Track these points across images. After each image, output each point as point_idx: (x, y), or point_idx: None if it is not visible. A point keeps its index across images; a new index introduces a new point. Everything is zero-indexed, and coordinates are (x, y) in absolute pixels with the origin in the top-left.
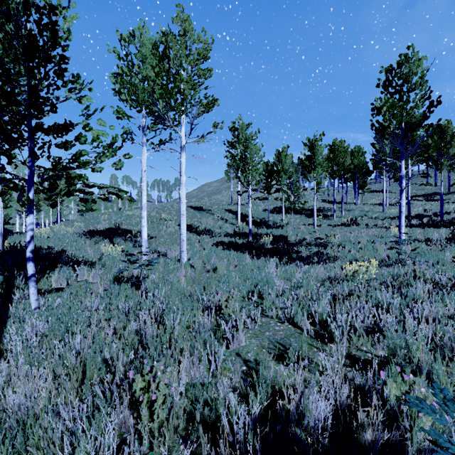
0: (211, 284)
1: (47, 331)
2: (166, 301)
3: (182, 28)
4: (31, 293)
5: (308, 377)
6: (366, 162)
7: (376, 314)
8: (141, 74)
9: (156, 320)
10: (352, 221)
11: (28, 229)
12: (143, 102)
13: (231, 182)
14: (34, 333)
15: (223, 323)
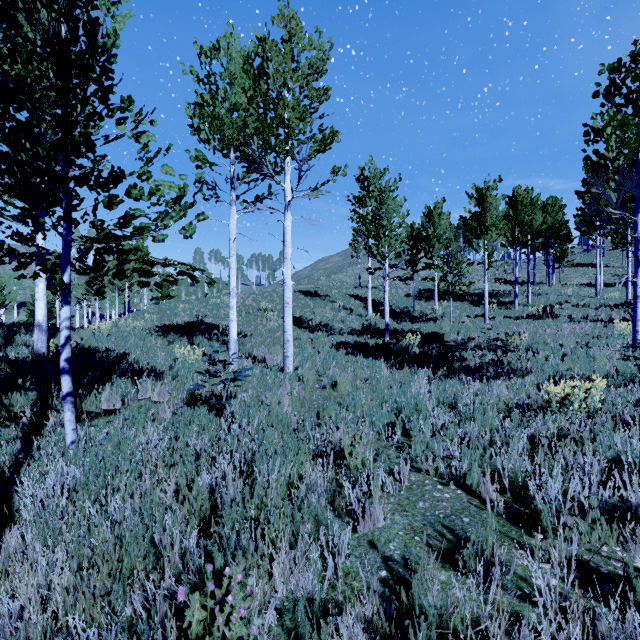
0: (328, 410)
1: (77, 484)
2: (258, 437)
3: (286, 31)
4: (67, 419)
5: (503, 602)
6: (566, 220)
7: (619, 481)
8: (229, 101)
9: (241, 469)
10: (545, 311)
11: (62, 328)
12: (230, 142)
13: (358, 255)
14: (59, 485)
15: (346, 481)
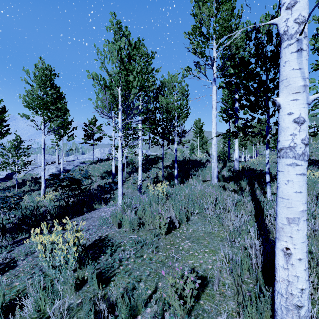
0: None
1: None
2: None
3: None
4: (268, 191)
5: None
6: None
7: None
8: None
9: None
10: None
11: (266, 157)
12: None
13: None
14: None
15: None
